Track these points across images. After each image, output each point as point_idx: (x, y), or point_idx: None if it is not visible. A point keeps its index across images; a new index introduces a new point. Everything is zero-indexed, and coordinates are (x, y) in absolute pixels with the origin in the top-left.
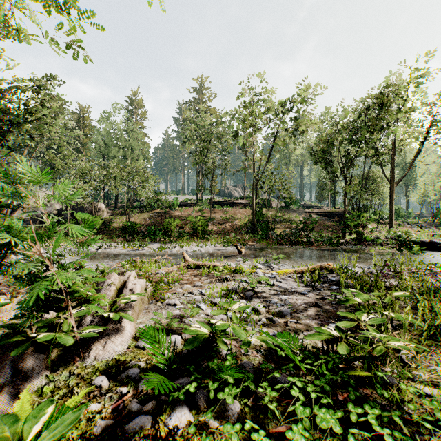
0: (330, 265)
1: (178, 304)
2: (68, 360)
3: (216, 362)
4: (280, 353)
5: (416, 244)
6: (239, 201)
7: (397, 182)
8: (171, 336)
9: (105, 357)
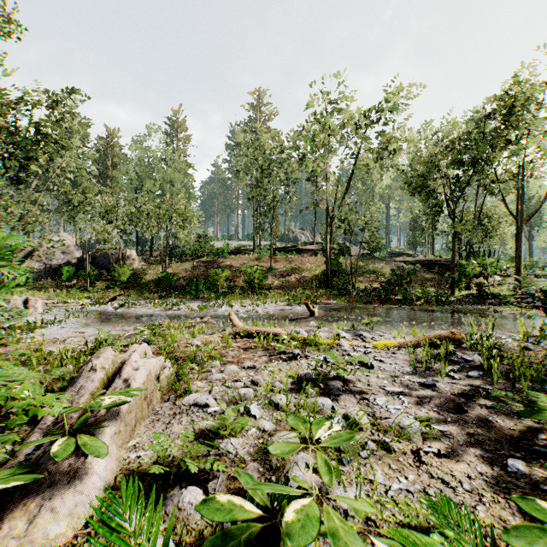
0: (454, 334)
1: (212, 405)
2: None
3: None
4: None
5: None
6: (308, 247)
7: (526, 219)
8: (184, 492)
9: None
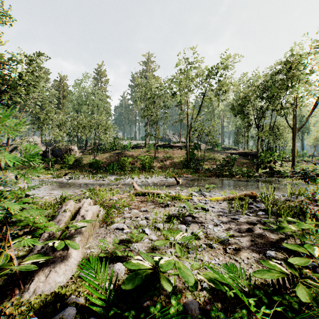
0: (253, 193)
1: (126, 229)
2: (7, 292)
3: (158, 308)
4: (229, 293)
5: (317, 177)
6: (176, 144)
7: (298, 129)
8: (115, 265)
9: (45, 289)
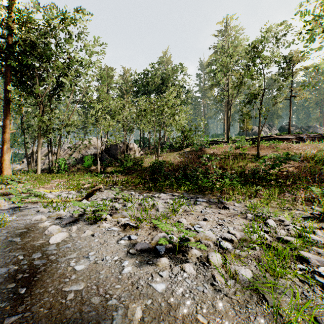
0: None
1: None
2: None
3: None
4: None
5: None
6: (283, 136)
7: None
8: None
9: None
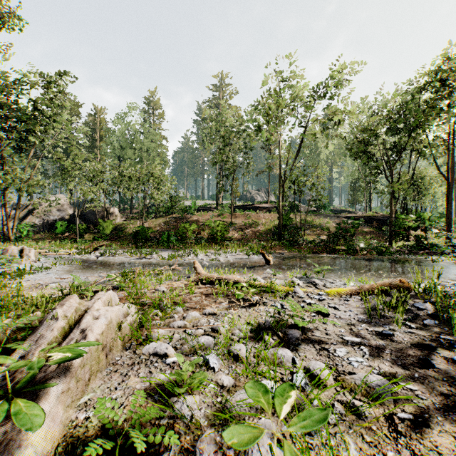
0: (402, 282)
1: (171, 355)
2: None
3: None
4: None
5: None
6: (263, 205)
7: None
8: None
9: None
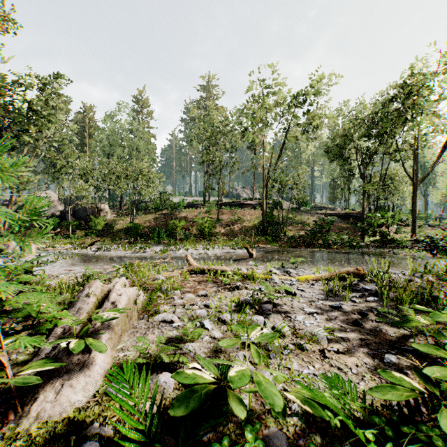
0: (359, 270)
1: (176, 321)
2: None
3: (226, 445)
4: (334, 421)
5: None
6: (248, 202)
7: (420, 180)
8: (160, 375)
9: (54, 413)
